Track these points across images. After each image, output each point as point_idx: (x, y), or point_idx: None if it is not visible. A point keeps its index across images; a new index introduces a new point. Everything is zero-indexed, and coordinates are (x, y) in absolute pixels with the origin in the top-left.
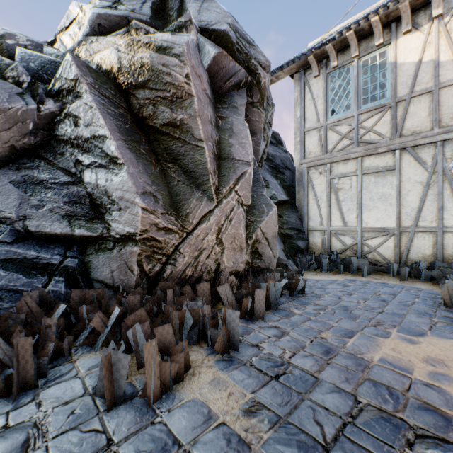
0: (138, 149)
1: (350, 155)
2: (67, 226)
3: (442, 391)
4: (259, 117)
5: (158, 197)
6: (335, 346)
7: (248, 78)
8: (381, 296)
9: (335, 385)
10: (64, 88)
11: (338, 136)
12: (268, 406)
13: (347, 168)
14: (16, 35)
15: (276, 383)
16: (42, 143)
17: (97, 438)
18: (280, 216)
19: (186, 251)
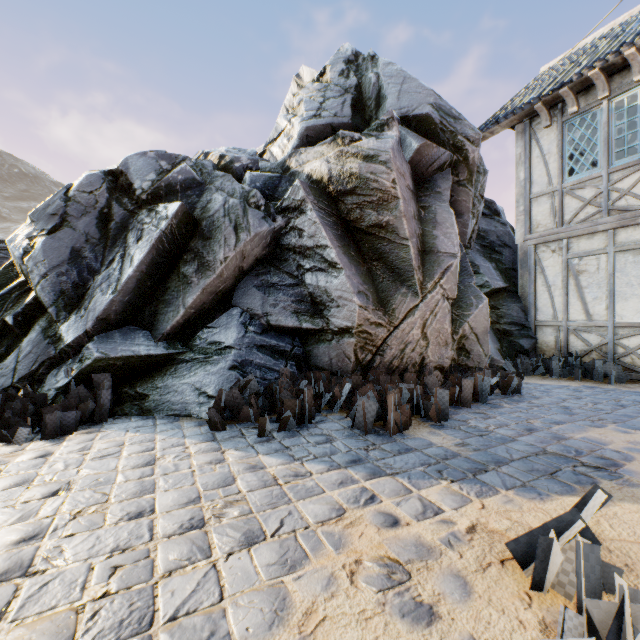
0: (349, 252)
1: (597, 227)
2: (296, 320)
3: (626, 455)
4: (466, 196)
5: (368, 295)
6: (540, 427)
7: (453, 158)
8: (621, 402)
9: (530, 443)
10: (291, 206)
11: (579, 203)
12: (473, 445)
13: (593, 245)
14: (240, 157)
15: (479, 438)
16: (271, 252)
17: (365, 442)
18: (495, 308)
19: (393, 344)
